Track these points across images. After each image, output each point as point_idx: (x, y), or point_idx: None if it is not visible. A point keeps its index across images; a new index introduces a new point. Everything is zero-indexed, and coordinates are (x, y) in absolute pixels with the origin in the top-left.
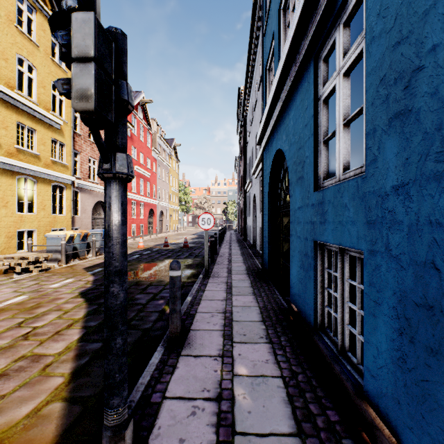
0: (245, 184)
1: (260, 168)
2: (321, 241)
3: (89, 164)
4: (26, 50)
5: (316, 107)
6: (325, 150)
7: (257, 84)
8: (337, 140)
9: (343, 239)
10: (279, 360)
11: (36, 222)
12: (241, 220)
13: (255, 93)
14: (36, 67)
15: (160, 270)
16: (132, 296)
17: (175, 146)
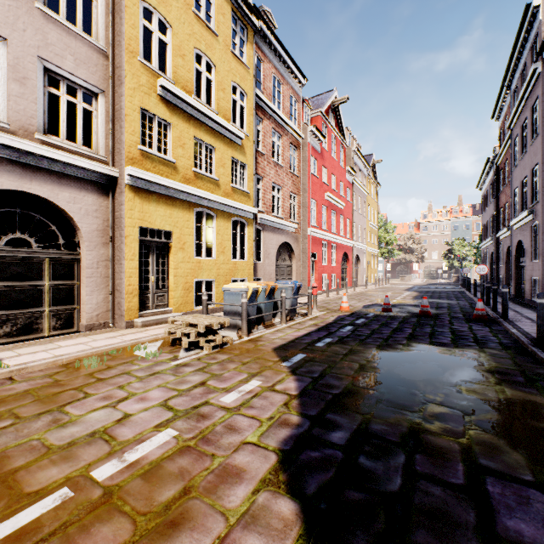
0: None
1: None
2: None
3: (273, 193)
4: (204, 43)
5: None
6: None
7: None
8: None
9: None
10: None
11: (215, 269)
12: (515, 266)
13: None
14: (215, 64)
15: (437, 384)
16: None
17: (373, 163)
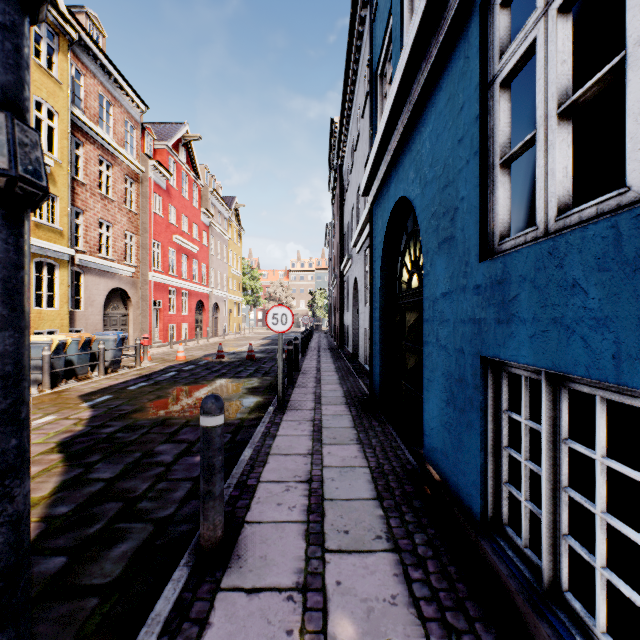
0: (341, 264)
1: (365, 237)
2: (500, 358)
3: (100, 230)
4: None
5: (483, 100)
6: (504, 180)
7: (360, 108)
8: (540, 151)
9: (564, 358)
10: (418, 596)
11: None
12: (335, 317)
13: (357, 123)
14: None
15: None
16: (149, 448)
17: (236, 207)
